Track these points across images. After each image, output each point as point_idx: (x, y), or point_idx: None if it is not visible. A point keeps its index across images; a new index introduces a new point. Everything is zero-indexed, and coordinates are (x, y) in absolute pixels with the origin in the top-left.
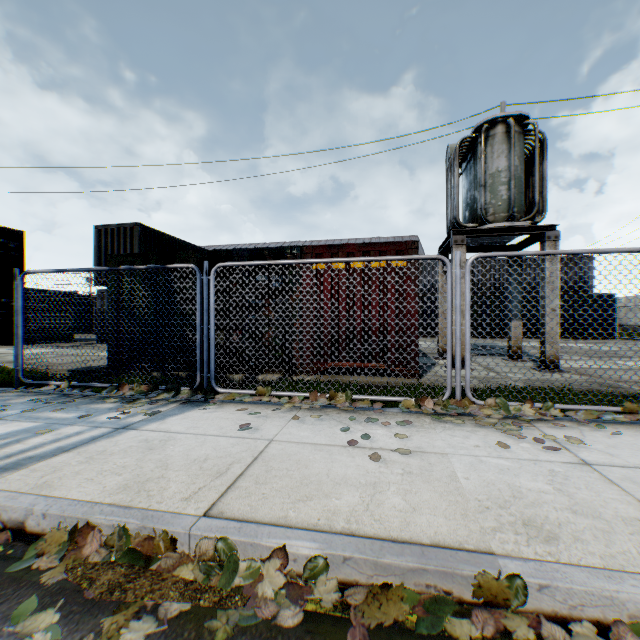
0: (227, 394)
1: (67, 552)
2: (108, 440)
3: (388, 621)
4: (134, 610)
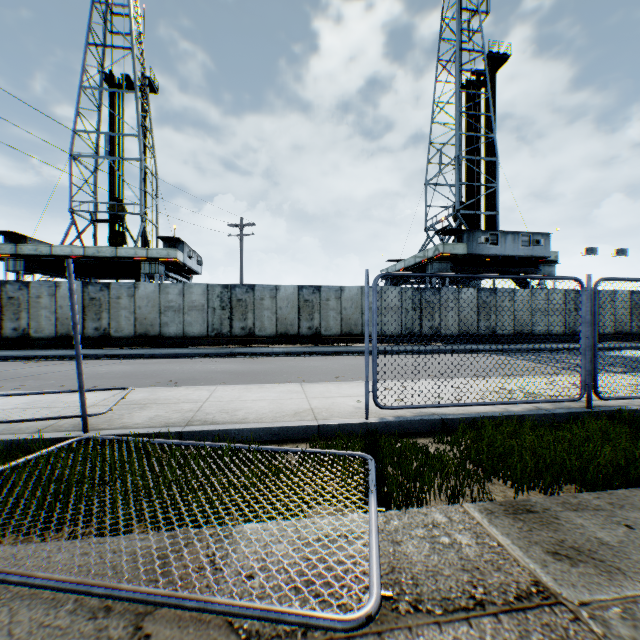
0: None
1: None
2: None
3: None
4: None
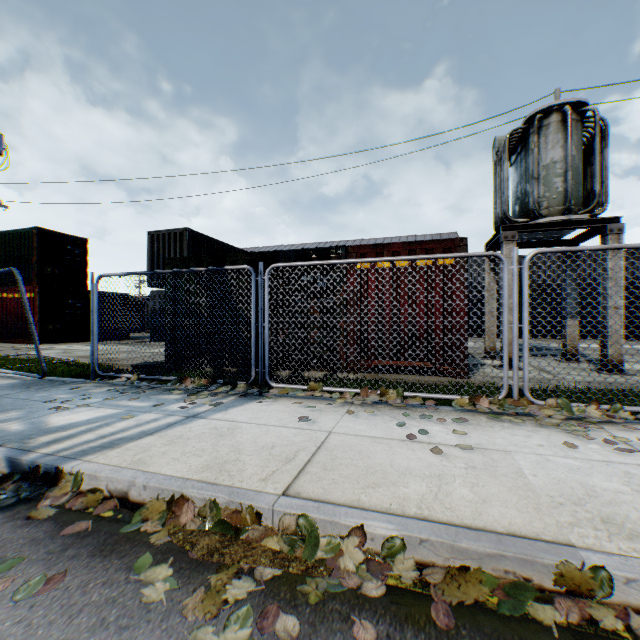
0: (280, 389)
1: (166, 520)
2: (182, 426)
3: (469, 600)
4: (233, 571)
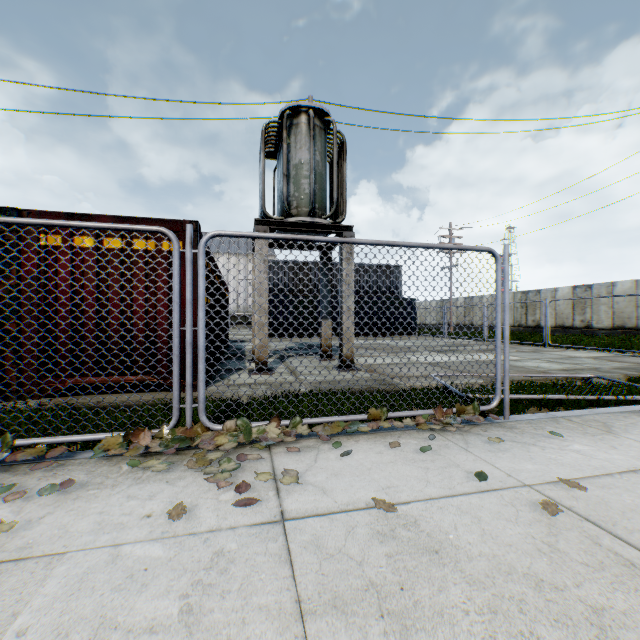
0: None
1: None
2: None
3: None
4: None
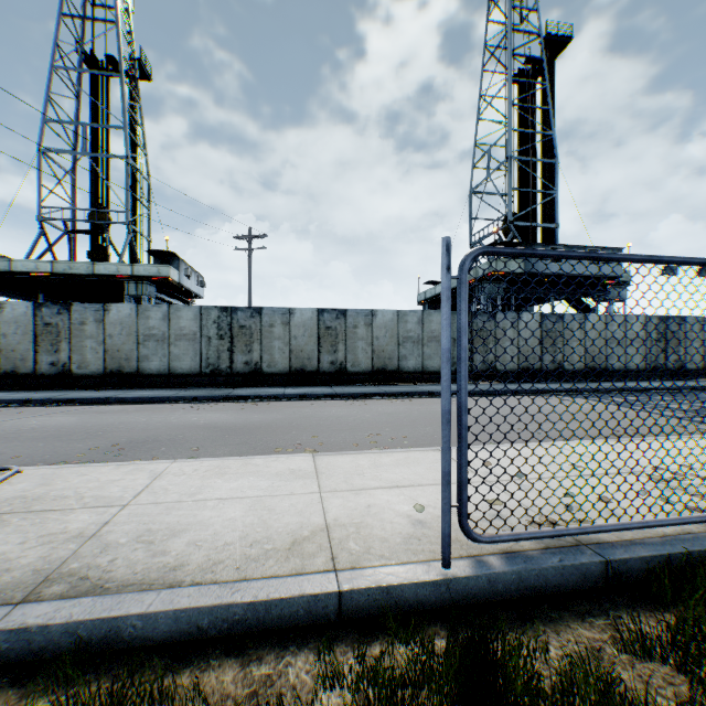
0: None
1: None
2: None
3: None
4: None
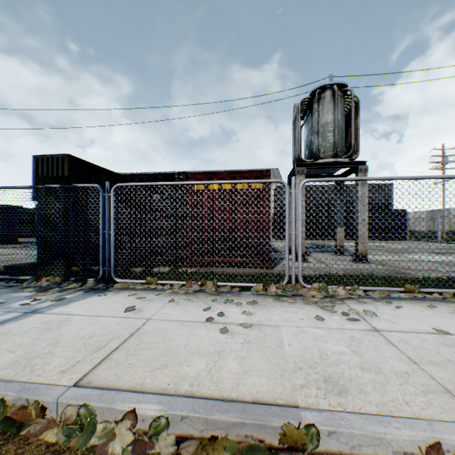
0: (123, 283)
1: None
2: (15, 323)
3: None
4: None
